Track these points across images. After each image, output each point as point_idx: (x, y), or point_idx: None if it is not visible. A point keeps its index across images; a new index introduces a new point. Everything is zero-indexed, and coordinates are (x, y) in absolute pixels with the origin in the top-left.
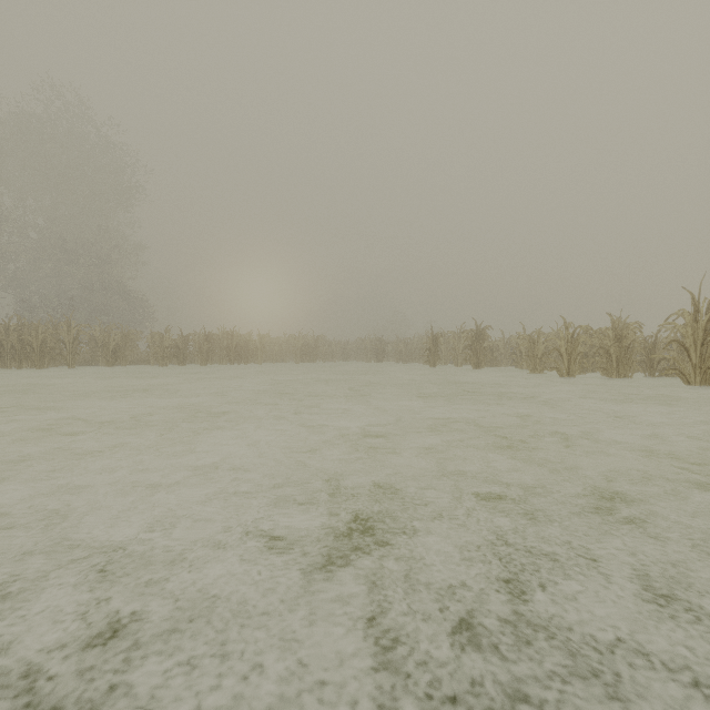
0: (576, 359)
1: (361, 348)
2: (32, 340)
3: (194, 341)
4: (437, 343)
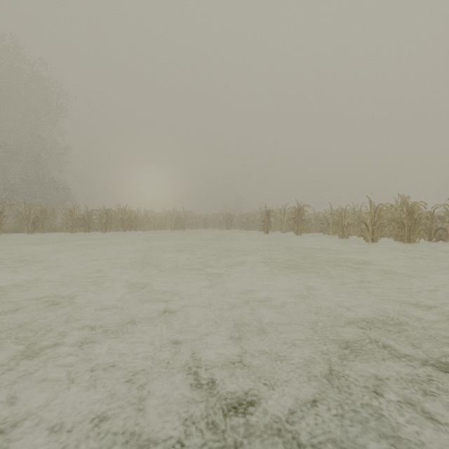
0: (378, 229)
1: (216, 220)
2: None
3: (96, 214)
4: (270, 216)
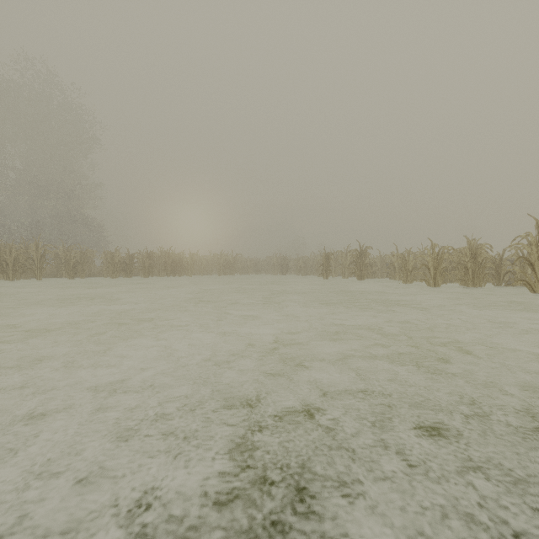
0: (440, 273)
1: (269, 264)
2: (7, 257)
3: (138, 258)
4: (329, 260)
